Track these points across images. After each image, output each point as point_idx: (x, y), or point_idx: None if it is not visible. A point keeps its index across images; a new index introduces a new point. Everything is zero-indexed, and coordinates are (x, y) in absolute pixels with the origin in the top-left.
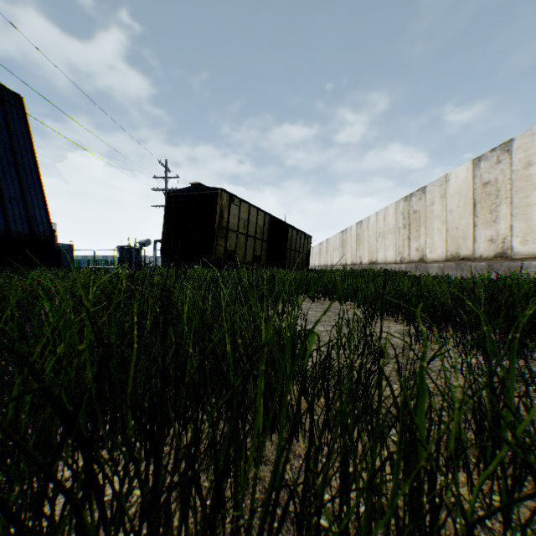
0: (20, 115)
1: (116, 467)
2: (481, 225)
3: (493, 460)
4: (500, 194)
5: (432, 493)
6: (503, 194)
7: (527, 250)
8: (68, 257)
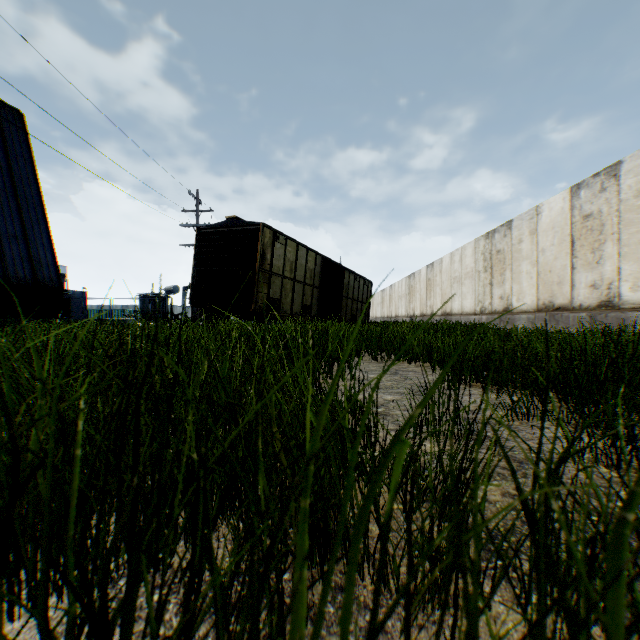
0: (20, 136)
1: None
2: (581, 268)
3: None
4: (605, 229)
5: None
6: (609, 229)
7: (639, 298)
8: (80, 307)
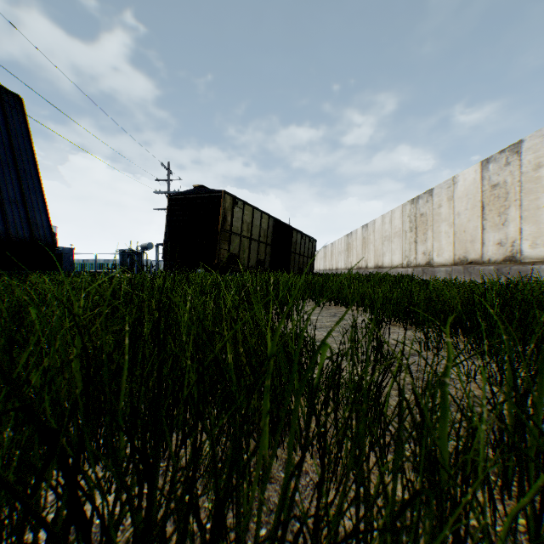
0: (20, 117)
1: (105, 494)
2: (489, 228)
3: (531, 491)
4: (509, 197)
5: (458, 525)
6: (512, 197)
7: (537, 254)
8: (69, 261)
